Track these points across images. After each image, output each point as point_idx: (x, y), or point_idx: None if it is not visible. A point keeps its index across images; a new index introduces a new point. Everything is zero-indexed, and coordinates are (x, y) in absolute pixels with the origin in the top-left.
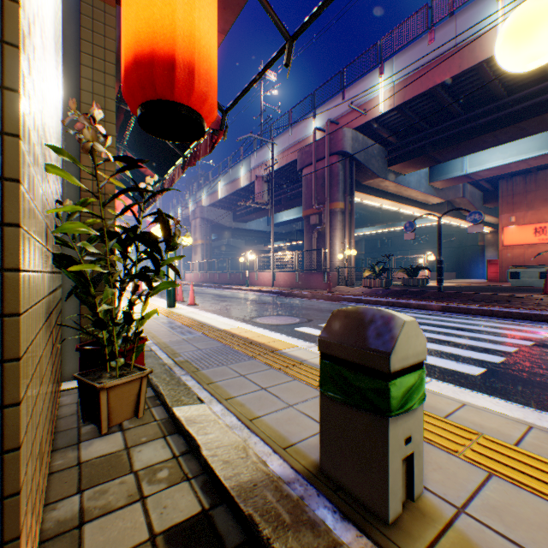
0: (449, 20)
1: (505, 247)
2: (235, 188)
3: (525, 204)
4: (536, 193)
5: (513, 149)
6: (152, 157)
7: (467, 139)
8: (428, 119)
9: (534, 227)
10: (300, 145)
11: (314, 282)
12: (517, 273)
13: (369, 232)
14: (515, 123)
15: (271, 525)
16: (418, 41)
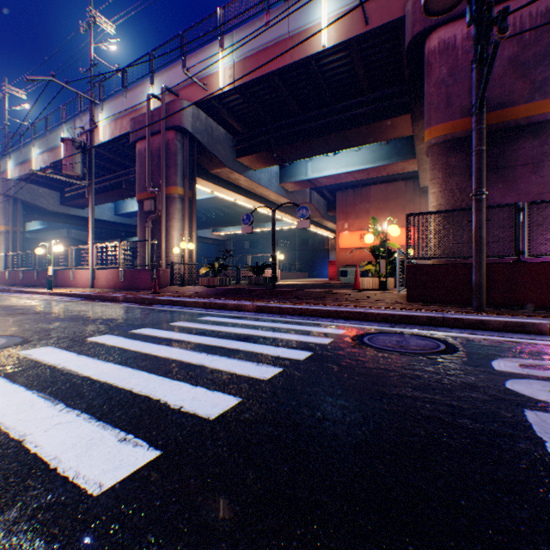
0: (283, 6)
1: (341, 249)
2: (55, 159)
3: (355, 213)
4: (362, 205)
5: (343, 161)
6: None
7: (305, 140)
8: (272, 113)
9: (361, 233)
10: (137, 114)
11: (143, 282)
12: (346, 272)
13: (236, 232)
14: (340, 131)
15: None
16: (256, 20)
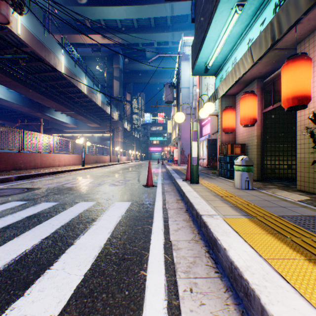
0: None
1: None
2: None
3: None
4: None
5: None
6: None
7: None
8: None
9: None
10: None
11: None
12: None
13: None
14: None
15: (265, 187)
16: None
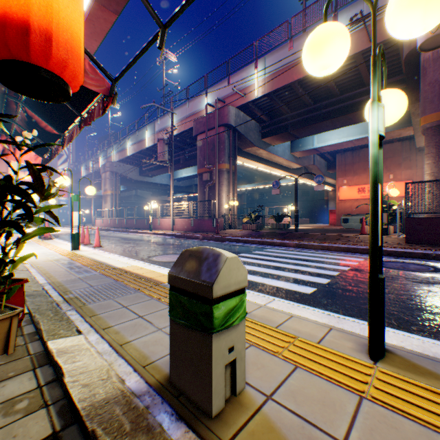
0: (302, 35)
1: (340, 201)
2: (141, 148)
3: (352, 171)
4: (359, 164)
5: (344, 132)
6: (51, 115)
7: (315, 123)
8: (289, 105)
9: (358, 187)
10: (196, 116)
11: (206, 227)
12: (347, 219)
13: (250, 188)
14: (345, 114)
15: (110, 436)
16: (282, 47)
